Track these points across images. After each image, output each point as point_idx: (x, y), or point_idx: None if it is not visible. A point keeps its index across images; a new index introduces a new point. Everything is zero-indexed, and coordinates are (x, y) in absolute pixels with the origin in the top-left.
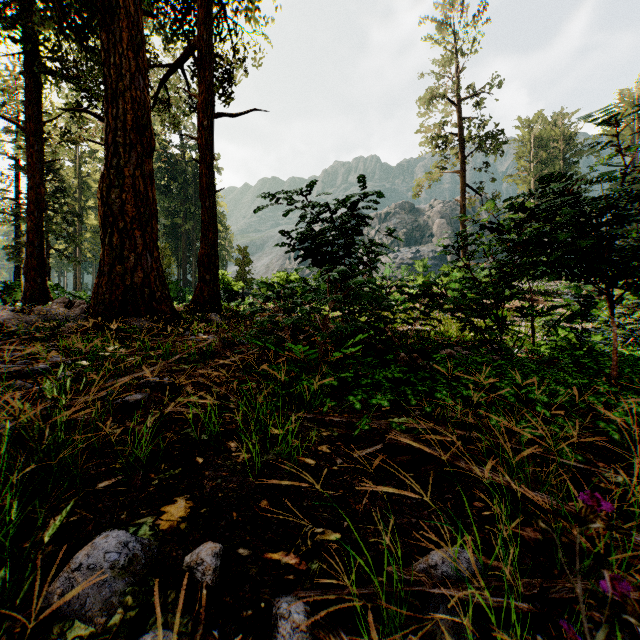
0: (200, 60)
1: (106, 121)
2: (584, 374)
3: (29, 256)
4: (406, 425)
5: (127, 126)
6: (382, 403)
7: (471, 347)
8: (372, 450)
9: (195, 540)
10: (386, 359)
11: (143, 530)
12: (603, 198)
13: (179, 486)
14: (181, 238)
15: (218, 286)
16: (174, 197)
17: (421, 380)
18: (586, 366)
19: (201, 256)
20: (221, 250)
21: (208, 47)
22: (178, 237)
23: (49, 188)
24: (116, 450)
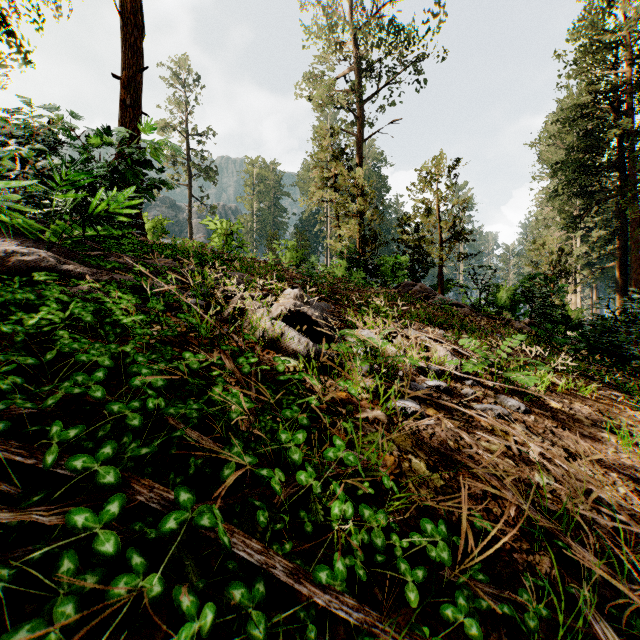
0: None
1: None
2: None
3: None
4: None
5: None
6: None
7: None
8: None
9: None
10: None
11: None
12: None
13: None
14: None
15: None
16: None
17: None
18: None
19: None
20: None
21: None
22: None
23: None
24: None
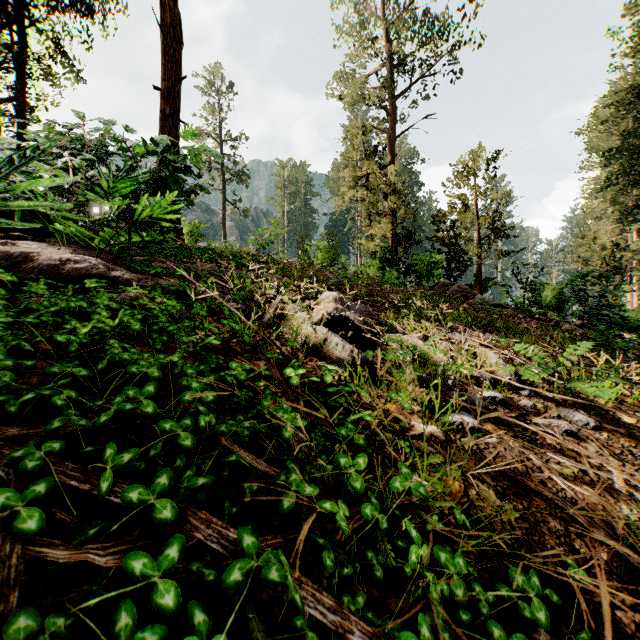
0: (20, 111)
1: None
2: None
3: None
4: None
5: None
6: None
7: None
8: None
9: None
10: None
11: None
12: None
13: None
14: None
15: None
16: None
17: None
18: None
19: None
20: None
21: (25, 106)
22: None
23: None
24: None
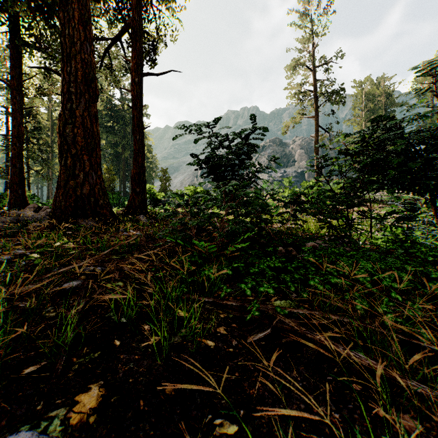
0: (132, 35)
1: (62, 76)
2: (414, 262)
3: (13, 174)
4: (288, 310)
5: (78, 80)
6: (268, 291)
7: (328, 240)
8: (262, 335)
9: (101, 436)
10: (267, 250)
11: (54, 425)
12: (431, 130)
13: (95, 371)
14: (122, 162)
15: (145, 196)
16: (117, 134)
17: (295, 268)
18: (413, 255)
19: (133, 174)
20: (149, 171)
21: (138, 26)
22: (120, 162)
23: (29, 127)
24: (48, 333)
